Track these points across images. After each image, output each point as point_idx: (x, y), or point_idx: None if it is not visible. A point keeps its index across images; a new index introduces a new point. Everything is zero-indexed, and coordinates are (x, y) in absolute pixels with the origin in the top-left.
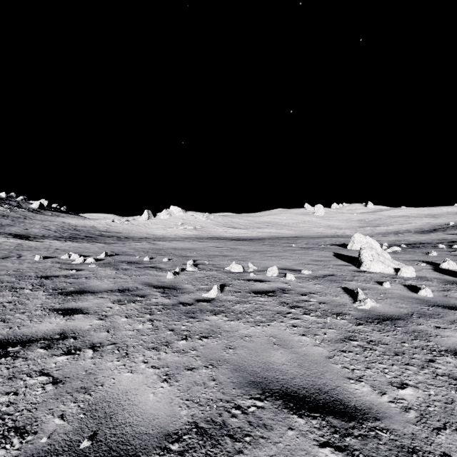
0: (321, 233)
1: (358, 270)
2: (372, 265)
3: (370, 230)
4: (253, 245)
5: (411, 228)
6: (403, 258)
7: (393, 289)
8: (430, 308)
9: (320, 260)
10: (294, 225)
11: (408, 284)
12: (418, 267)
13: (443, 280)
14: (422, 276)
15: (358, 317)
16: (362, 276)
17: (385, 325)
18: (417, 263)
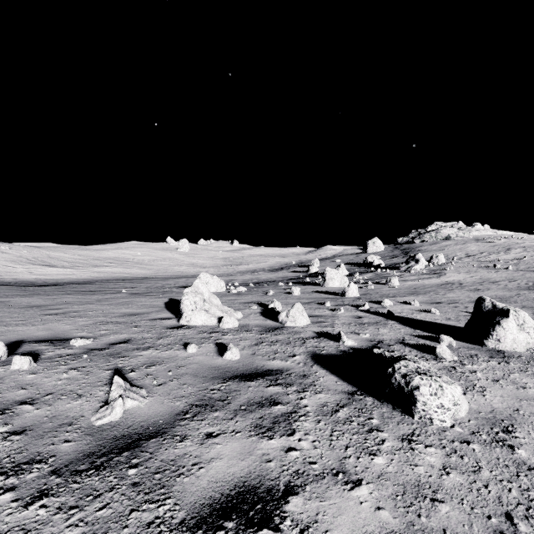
0: (182, 273)
1: (175, 326)
2: (193, 317)
3: (233, 268)
4: (54, 293)
5: (266, 267)
6: (242, 300)
7: (198, 355)
8: (223, 385)
9: (136, 314)
10: (151, 262)
11: (223, 341)
12: (248, 311)
13: (262, 328)
14: (245, 325)
15: (66, 462)
16: (172, 336)
17: (107, 474)
18: (251, 305)
